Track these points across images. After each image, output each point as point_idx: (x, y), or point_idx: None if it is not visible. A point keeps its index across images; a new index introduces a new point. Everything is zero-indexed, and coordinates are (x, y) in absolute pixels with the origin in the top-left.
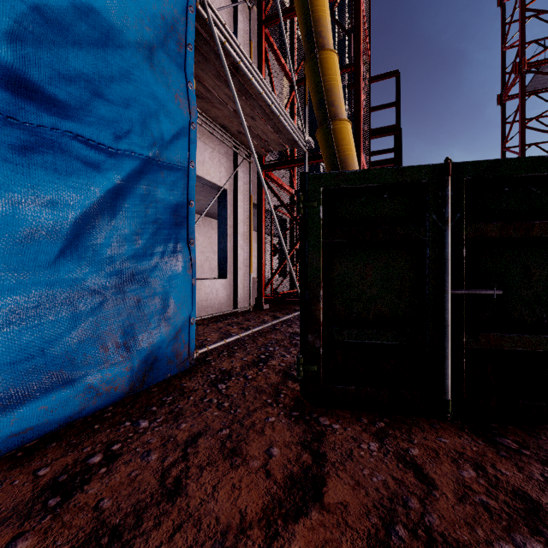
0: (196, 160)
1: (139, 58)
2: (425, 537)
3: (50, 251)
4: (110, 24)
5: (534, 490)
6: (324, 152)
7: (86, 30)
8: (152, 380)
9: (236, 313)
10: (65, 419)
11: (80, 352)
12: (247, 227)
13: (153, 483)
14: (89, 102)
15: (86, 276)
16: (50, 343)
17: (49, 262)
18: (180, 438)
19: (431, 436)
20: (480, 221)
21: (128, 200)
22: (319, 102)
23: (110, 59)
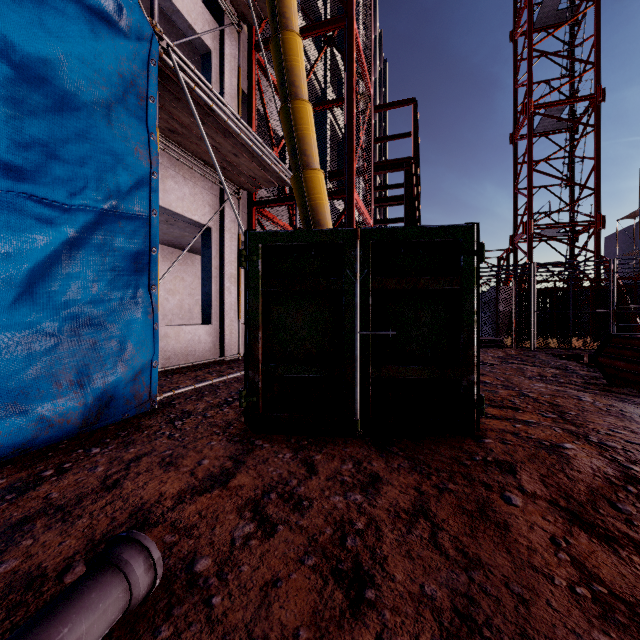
0: (174, 196)
1: (95, 116)
2: (288, 497)
3: (6, 298)
4: (64, 91)
5: (385, 472)
6: (297, 200)
7: (40, 100)
8: (109, 418)
9: (222, 362)
10: (20, 445)
11: (34, 387)
12: (235, 268)
13: (96, 483)
14: (43, 163)
15: (41, 320)
16: (6, 379)
17: (4, 308)
18: (126, 458)
19: (339, 448)
20: (384, 276)
21: (83, 250)
22: (292, 150)
23: (65, 122)
